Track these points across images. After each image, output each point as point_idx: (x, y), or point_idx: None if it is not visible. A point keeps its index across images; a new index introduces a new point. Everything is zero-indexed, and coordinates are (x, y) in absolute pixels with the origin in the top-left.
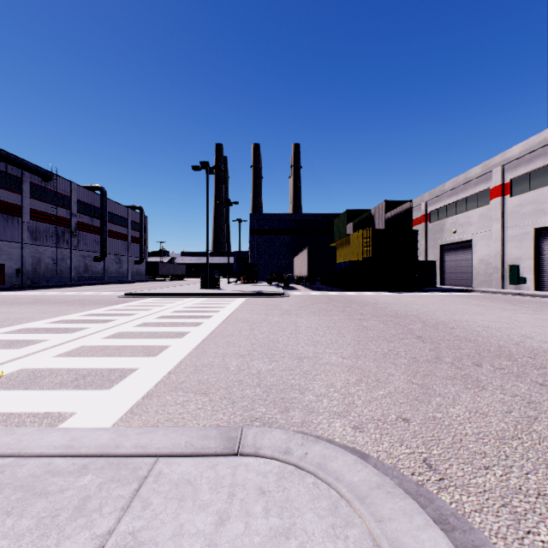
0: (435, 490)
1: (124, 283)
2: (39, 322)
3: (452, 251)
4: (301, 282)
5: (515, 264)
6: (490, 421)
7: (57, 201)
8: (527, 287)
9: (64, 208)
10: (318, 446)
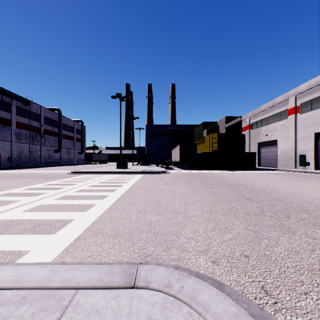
0: (272, 311)
1: (72, 165)
2: (17, 189)
3: (265, 146)
4: (176, 165)
5: (302, 154)
6: (302, 257)
7: (32, 117)
8: (310, 167)
9: (36, 121)
10: (190, 281)
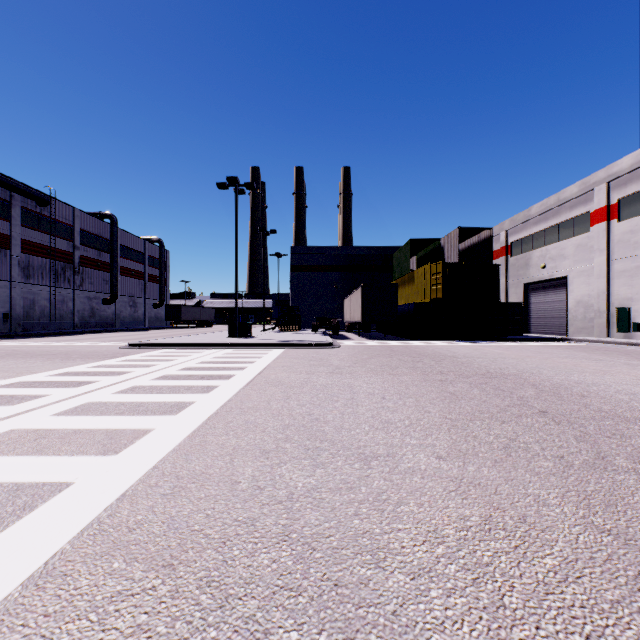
0: None
1: (138, 331)
2: None
3: (540, 291)
4: (353, 330)
5: (624, 306)
6: None
7: (56, 231)
8: None
9: (65, 239)
10: None
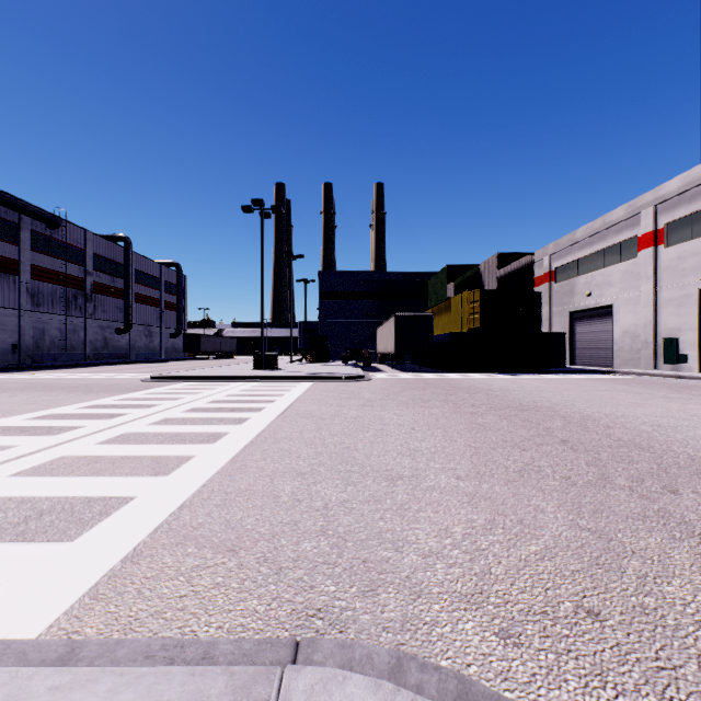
0: None
1: (155, 363)
2: (17, 417)
3: (585, 320)
4: (386, 361)
5: (672, 336)
6: None
7: (67, 255)
8: (688, 367)
9: (76, 264)
10: None
